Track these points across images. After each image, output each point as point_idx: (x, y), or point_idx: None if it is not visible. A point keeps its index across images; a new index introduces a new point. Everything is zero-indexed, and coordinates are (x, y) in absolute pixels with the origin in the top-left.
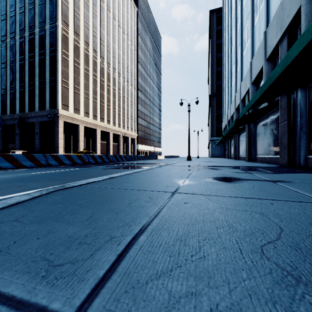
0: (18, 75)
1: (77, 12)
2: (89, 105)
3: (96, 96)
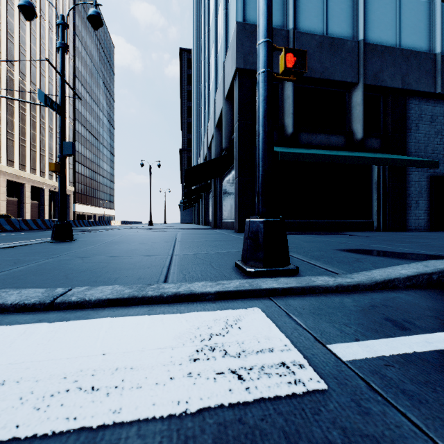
0: None
1: None
2: None
3: None
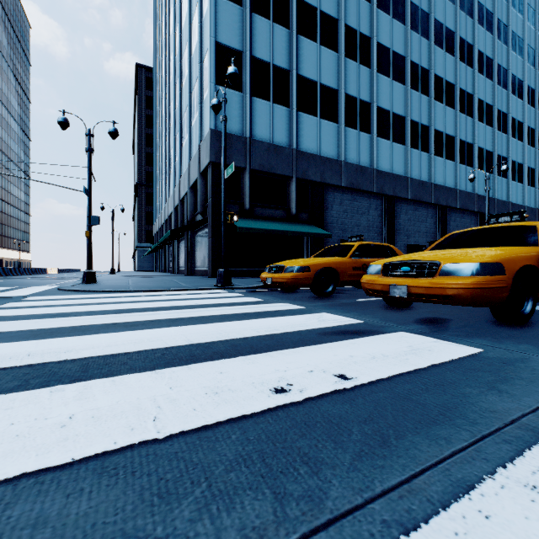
0: None
1: None
2: None
3: None
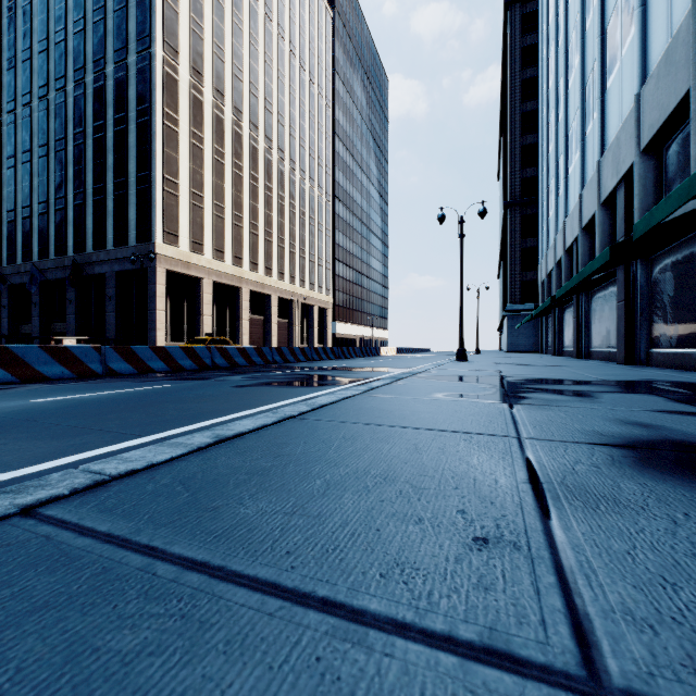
0: (71, 171)
1: (198, 23)
2: (225, 234)
3: (241, 212)
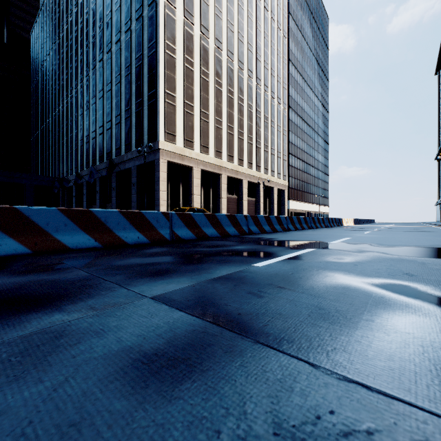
0: (114, 103)
1: None
2: (209, 134)
3: (220, 118)
